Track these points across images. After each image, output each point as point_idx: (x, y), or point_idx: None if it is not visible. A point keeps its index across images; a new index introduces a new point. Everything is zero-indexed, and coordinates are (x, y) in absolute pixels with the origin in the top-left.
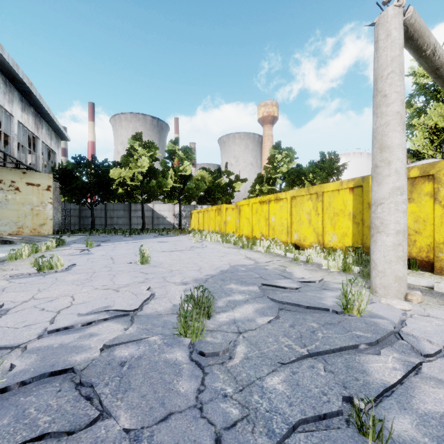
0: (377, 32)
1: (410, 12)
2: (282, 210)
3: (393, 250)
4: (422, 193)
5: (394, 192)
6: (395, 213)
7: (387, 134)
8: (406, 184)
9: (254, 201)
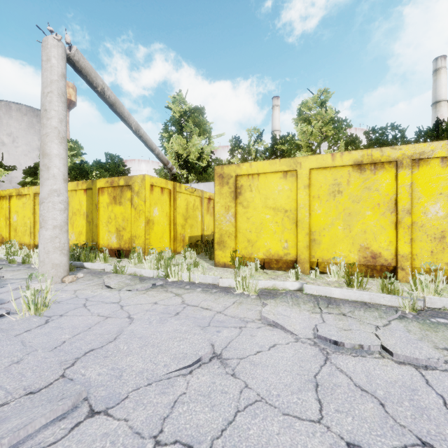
0: (42, 52)
1: (74, 51)
2: (25, 208)
3: (51, 242)
4: (127, 198)
5: (52, 193)
6: (53, 211)
7: (47, 144)
8: (64, 188)
9: None
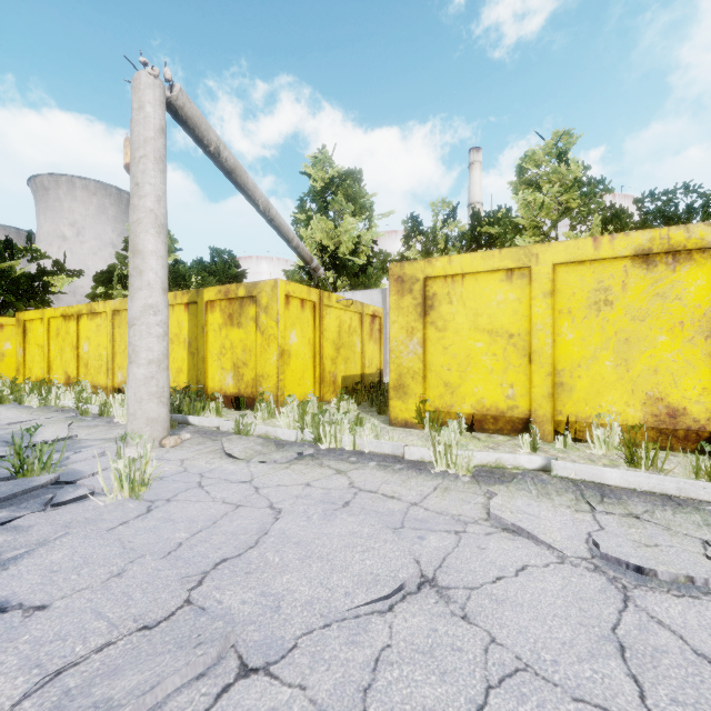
0: (132, 96)
1: (177, 91)
2: (100, 332)
3: (145, 384)
4: (249, 317)
5: (146, 311)
6: (148, 337)
7: (139, 235)
8: (163, 303)
9: (52, 314)
